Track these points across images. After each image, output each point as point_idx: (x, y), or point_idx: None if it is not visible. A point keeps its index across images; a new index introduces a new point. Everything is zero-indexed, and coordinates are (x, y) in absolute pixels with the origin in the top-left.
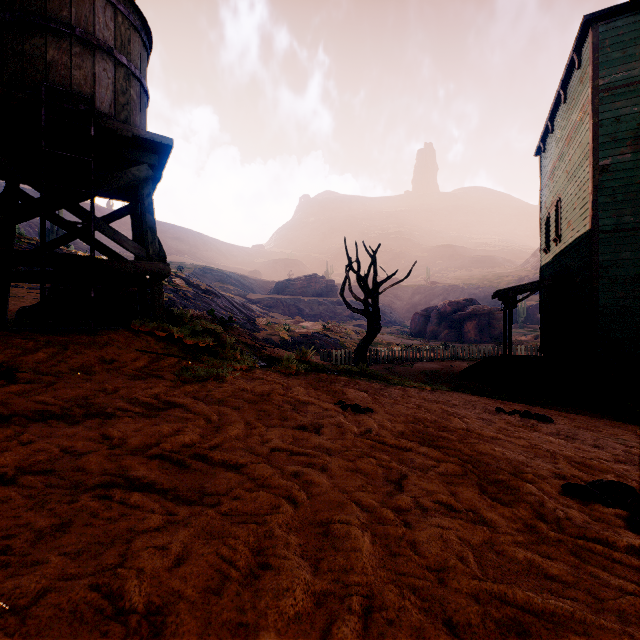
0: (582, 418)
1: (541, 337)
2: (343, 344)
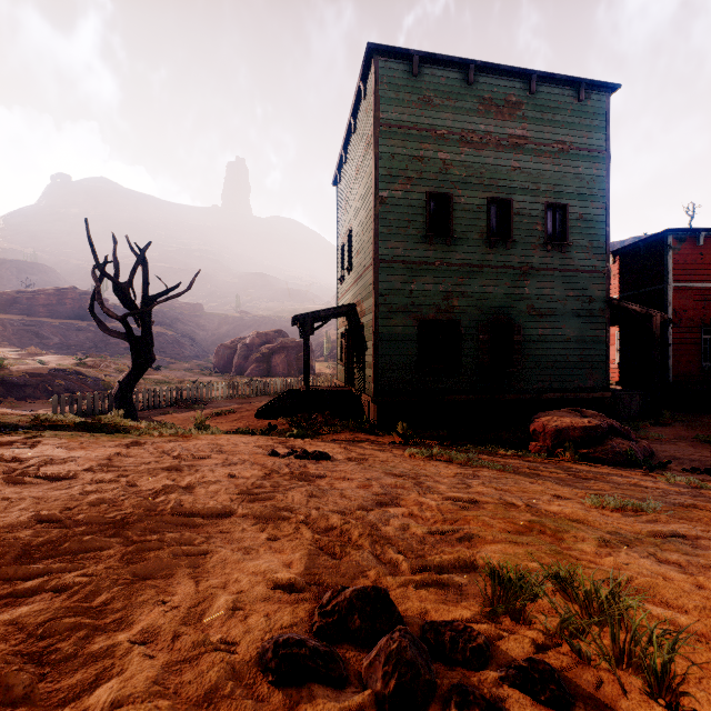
0: (362, 446)
1: (338, 367)
2: (109, 385)
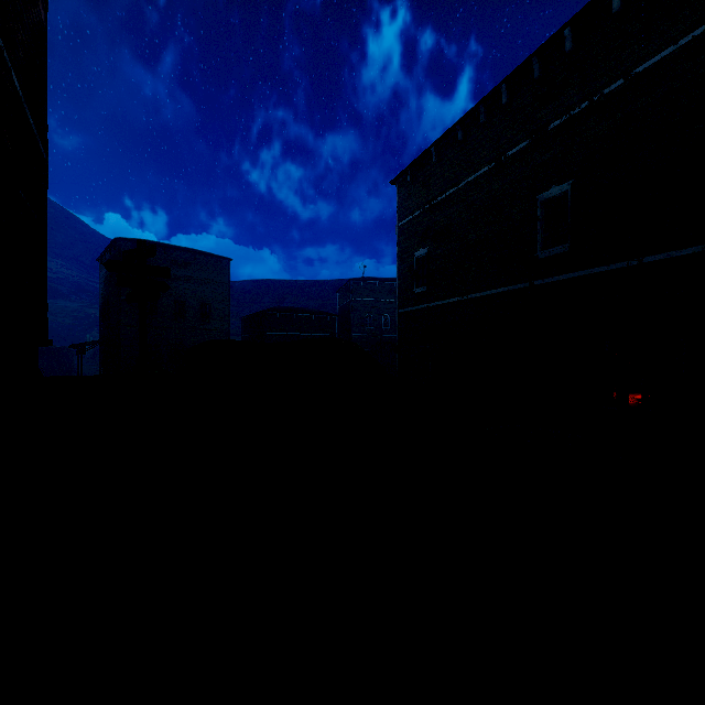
0: None
1: (101, 369)
2: None
